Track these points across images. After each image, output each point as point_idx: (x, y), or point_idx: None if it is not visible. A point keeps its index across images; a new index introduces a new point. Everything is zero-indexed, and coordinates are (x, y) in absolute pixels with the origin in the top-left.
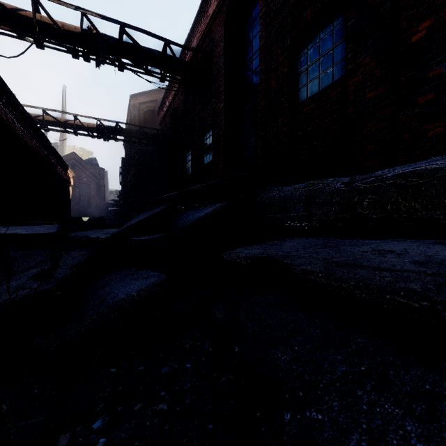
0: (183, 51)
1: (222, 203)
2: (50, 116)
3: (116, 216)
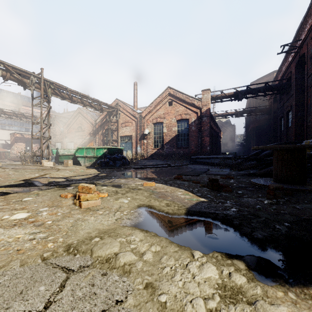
0: (278, 71)
1: (270, 150)
2: (217, 114)
3: (241, 151)
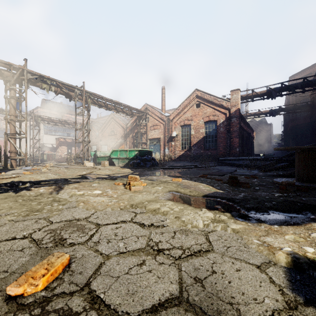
0: None
1: None
2: (248, 113)
3: (279, 153)
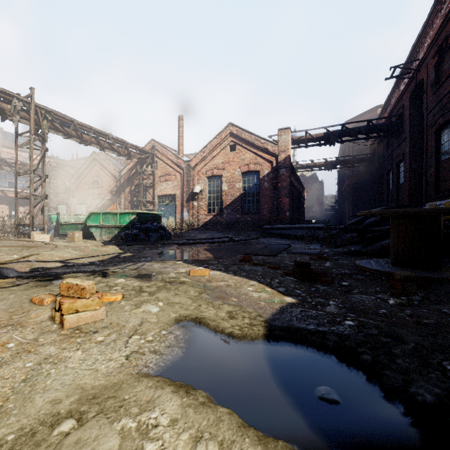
0: (385, 105)
1: (377, 217)
2: (299, 164)
3: (332, 219)
